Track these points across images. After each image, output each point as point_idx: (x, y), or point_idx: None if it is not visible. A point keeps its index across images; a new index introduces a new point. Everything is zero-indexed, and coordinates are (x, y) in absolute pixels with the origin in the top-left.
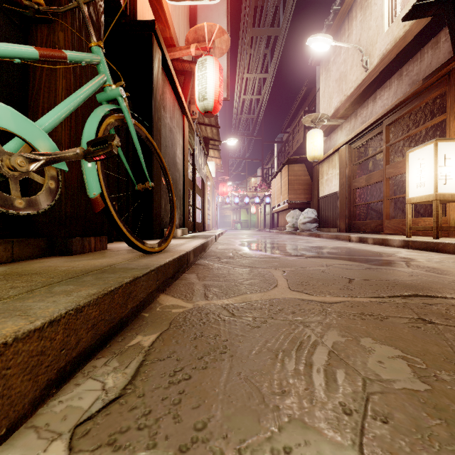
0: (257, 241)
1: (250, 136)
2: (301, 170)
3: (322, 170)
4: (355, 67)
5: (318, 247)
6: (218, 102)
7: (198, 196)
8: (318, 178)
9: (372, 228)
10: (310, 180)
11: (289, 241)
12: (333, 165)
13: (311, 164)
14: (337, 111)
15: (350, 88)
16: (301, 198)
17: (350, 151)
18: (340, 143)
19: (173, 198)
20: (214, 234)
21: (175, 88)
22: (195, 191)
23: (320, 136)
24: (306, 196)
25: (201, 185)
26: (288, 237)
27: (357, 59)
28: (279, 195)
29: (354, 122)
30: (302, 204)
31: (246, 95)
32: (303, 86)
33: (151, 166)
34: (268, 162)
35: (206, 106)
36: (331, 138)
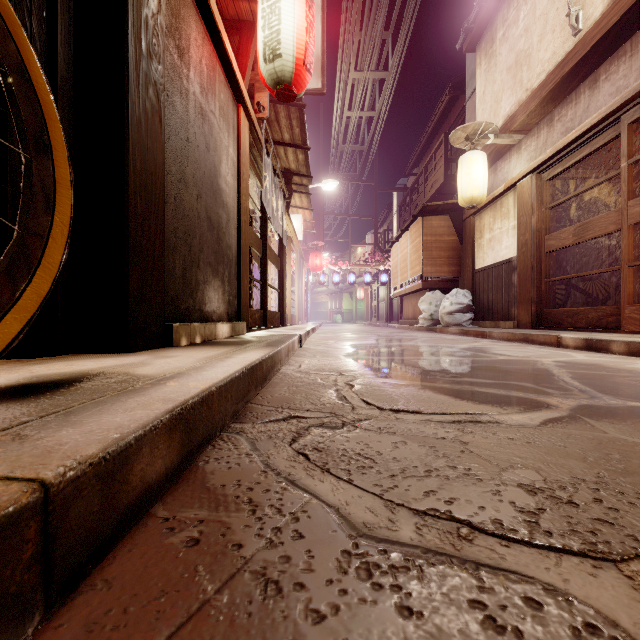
0: (379, 345)
1: (357, 181)
2: (444, 225)
3: (481, 224)
4: (549, 34)
5: (528, 365)
6: (304, 64)
7: (274, 268)
8: (474, 237)
9: (591, 321)
10: (458, 243)
11: (440, 346)
12: (503, 213)
13: (460, 216)
14: (511, 121)
15: (539, 74)
16: (443, 272)
17: (539, 186)
18: (519, 173)
19: (48, 171)
20: (298, 332)
21: (212, 27)
22: (266, 257)
23: (482, 163)
24: (452, 269)
25: (279, 250)
26: (427, 336)
27: (554, 19)
28: (404, 269)
29: (546, 134)
30: (445, 282)
31: (352, 111)
32: (444, 94)
33: (121, 157)
34: (382, 223)
35: (279, 71)
36: (498, 169)
